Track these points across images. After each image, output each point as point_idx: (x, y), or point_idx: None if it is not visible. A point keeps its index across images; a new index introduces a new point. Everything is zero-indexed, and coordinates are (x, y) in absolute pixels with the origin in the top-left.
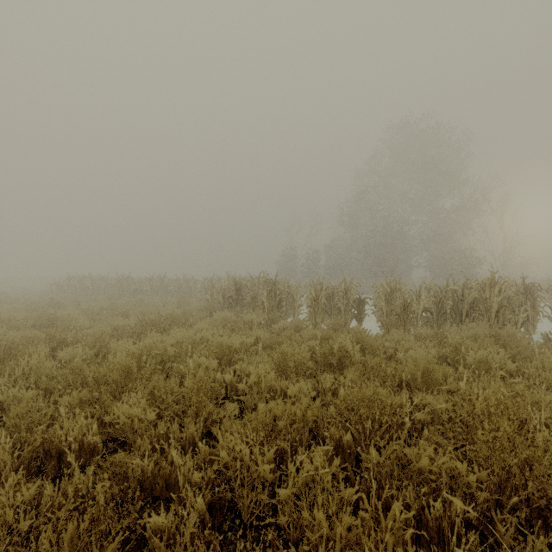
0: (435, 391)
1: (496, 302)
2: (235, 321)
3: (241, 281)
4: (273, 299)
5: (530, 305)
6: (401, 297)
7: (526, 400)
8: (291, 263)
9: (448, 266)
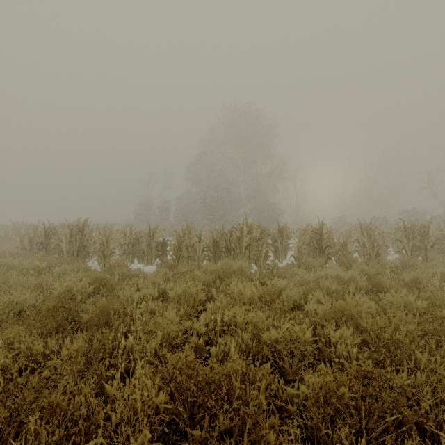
0: (111, 328)
1: (245, 242)
2: (22, 267)
3: (55, 227)
4: (74, 244)
5: (280, 243)
6: (190, 240)
7: (164, 330)
8: (146, 211)
9: (261, 215)
